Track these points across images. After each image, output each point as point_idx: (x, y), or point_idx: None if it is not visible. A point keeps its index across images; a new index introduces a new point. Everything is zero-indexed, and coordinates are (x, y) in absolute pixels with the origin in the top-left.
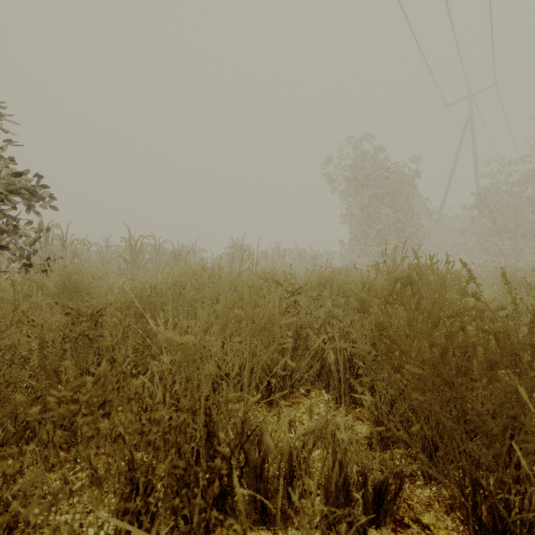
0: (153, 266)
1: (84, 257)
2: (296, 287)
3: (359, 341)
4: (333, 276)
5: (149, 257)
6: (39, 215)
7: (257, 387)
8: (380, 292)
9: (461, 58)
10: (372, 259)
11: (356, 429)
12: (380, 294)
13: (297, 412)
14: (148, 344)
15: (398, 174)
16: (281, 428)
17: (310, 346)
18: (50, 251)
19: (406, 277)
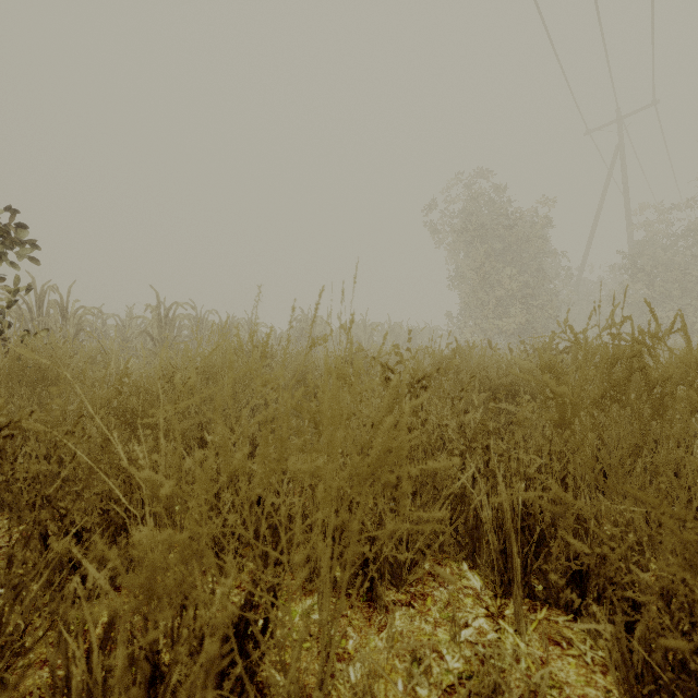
0: (193, 345)
1: (97, 333)
2: (418, 376)
3: (554, 485)
4: (461, 357)
5: (188, 334)
6: (16, 268)
7: (345, 565)
8: (580, 386)
9: (609, 66)
10: (491, 337)
11: (554, 671)
12: (580, 389)
13: (424, 621)
14: (118, 496)
15: (526, 222)
16: (404, 696)
17: (437, 480)
18: (45, 324)
19: (634, 355)
